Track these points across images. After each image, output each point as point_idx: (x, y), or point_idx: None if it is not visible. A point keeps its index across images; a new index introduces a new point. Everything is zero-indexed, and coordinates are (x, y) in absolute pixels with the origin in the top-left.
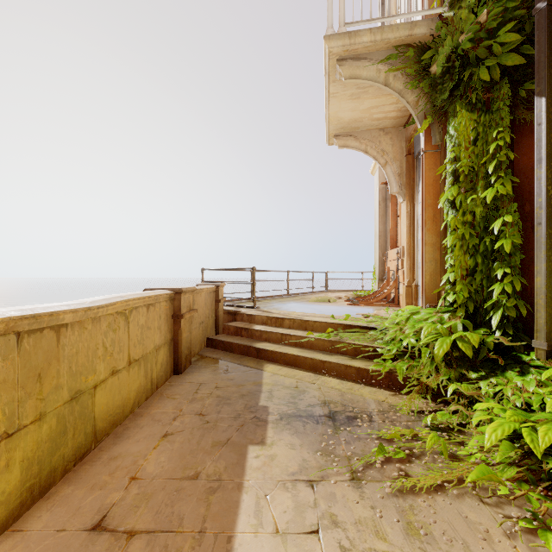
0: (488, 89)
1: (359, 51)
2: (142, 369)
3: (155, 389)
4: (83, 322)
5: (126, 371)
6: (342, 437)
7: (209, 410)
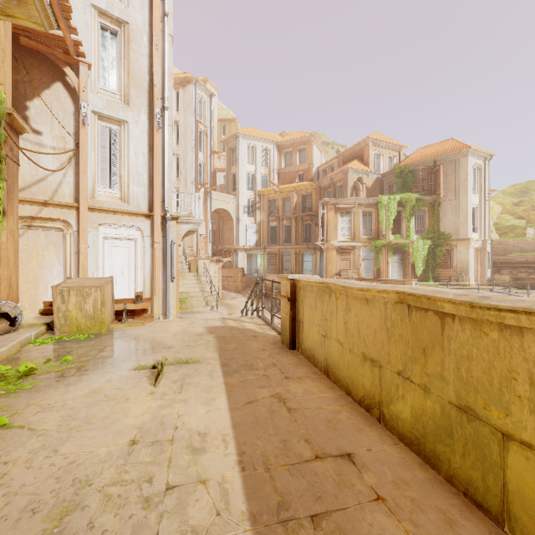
0: None
1: None
2: None
3: None
4: (480, 322)
5: None
6: None
7: None
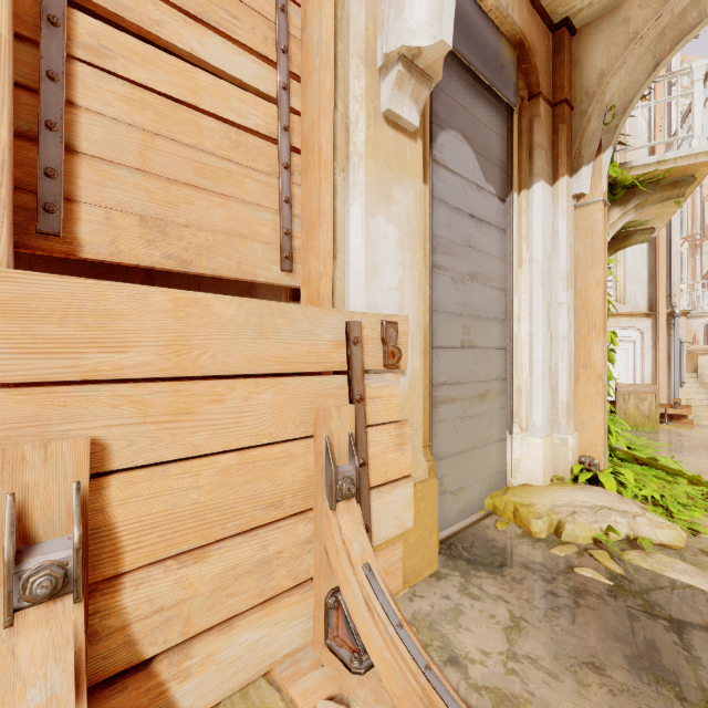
0: None
1: None
2: None
3: None
4: None
5: None
6: None
7: None
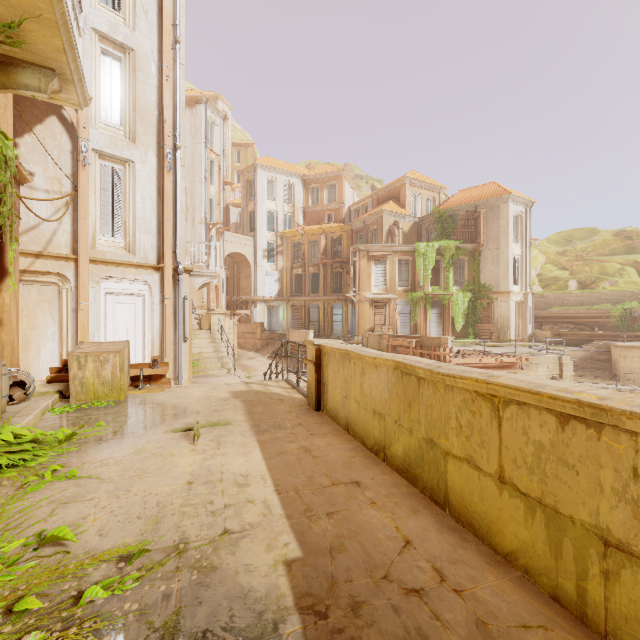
0: None
1: None
2: (541, 526)
3: (604, 634)
4: (436, 383)
5: (495, 484)
6: (171, 605)
7: (418, 609)
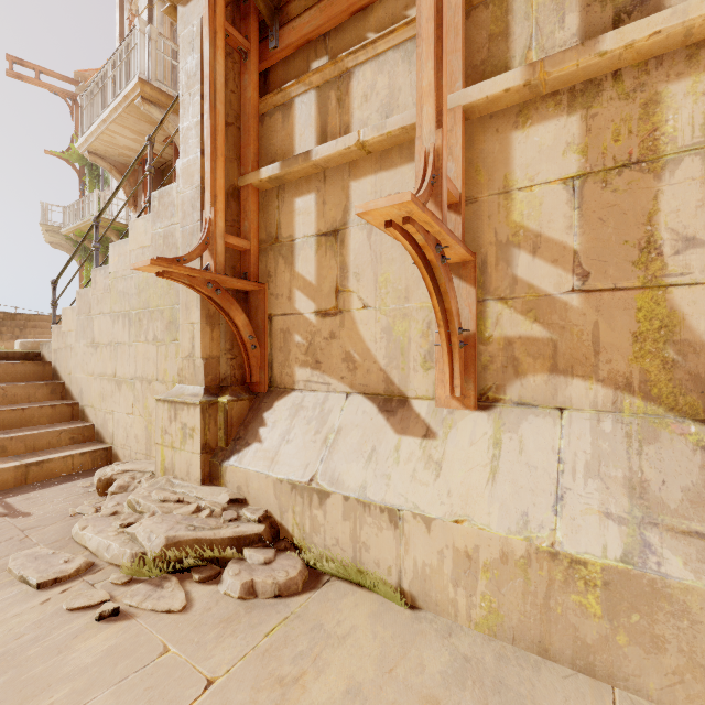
0: (92, 257)
1: (55, 230)
2: None
3: None
4: None
5: None
6: None
7: None
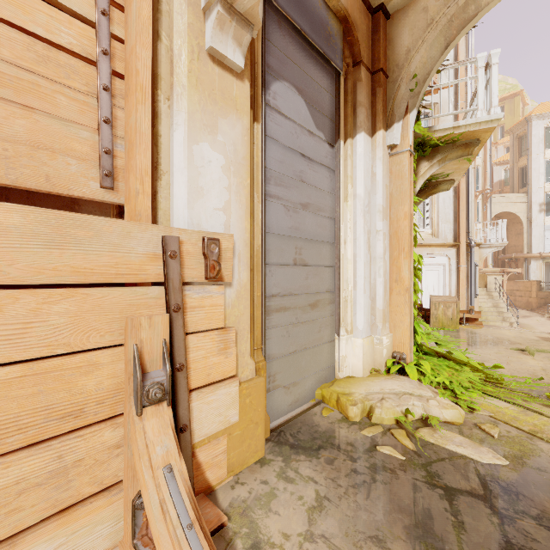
0: None
1: None
2: None
3: None
4: None
5: None
6: None
7: None
